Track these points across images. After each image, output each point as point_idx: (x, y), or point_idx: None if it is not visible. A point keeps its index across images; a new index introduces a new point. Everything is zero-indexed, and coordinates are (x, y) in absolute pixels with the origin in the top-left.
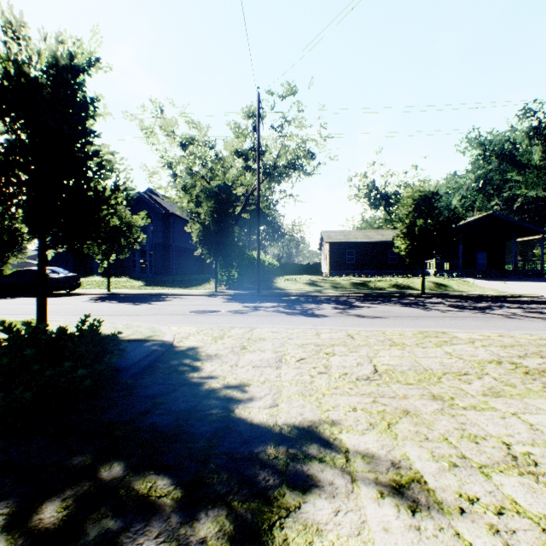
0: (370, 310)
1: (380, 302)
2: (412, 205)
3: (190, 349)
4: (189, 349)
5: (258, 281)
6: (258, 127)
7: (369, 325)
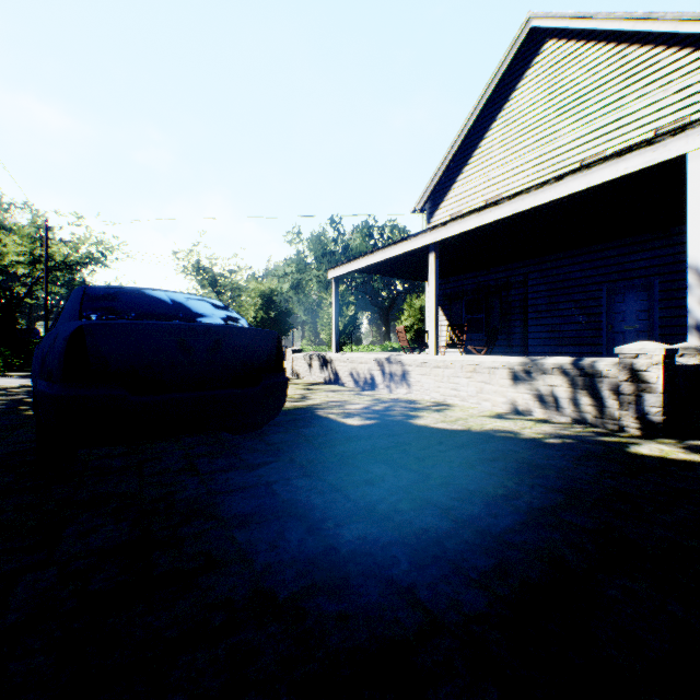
0: None
1: None
2: None
3: None
4: None
5: None
6: (47, 245)
7: None
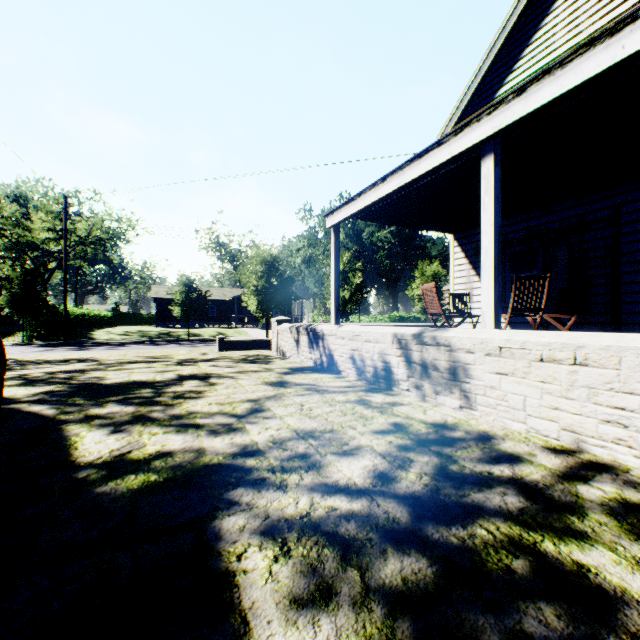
0: (127, 347)
1: (147, 344)
2: (182, 285)
3: (13, 358)
4: (12, 358)
5: (65, 334)
6: (66, 220)
7: (107, 351)
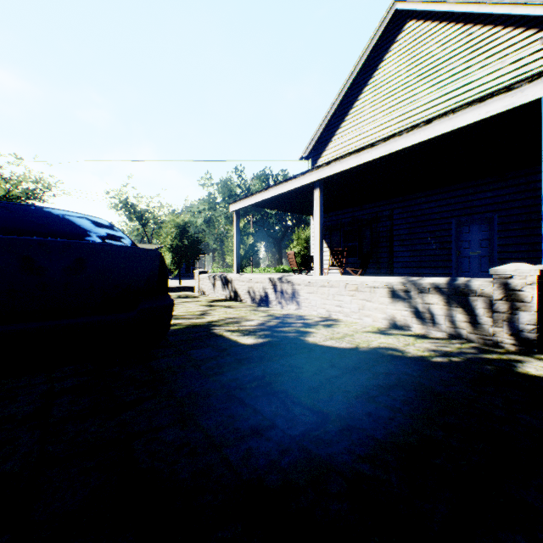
0: None
1: None
2: None
3: None
4: None
5: None
6: None
7: None
